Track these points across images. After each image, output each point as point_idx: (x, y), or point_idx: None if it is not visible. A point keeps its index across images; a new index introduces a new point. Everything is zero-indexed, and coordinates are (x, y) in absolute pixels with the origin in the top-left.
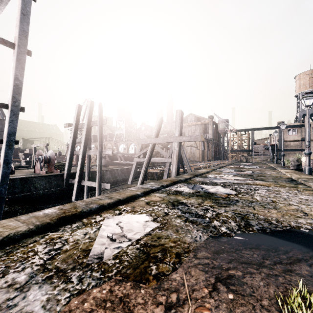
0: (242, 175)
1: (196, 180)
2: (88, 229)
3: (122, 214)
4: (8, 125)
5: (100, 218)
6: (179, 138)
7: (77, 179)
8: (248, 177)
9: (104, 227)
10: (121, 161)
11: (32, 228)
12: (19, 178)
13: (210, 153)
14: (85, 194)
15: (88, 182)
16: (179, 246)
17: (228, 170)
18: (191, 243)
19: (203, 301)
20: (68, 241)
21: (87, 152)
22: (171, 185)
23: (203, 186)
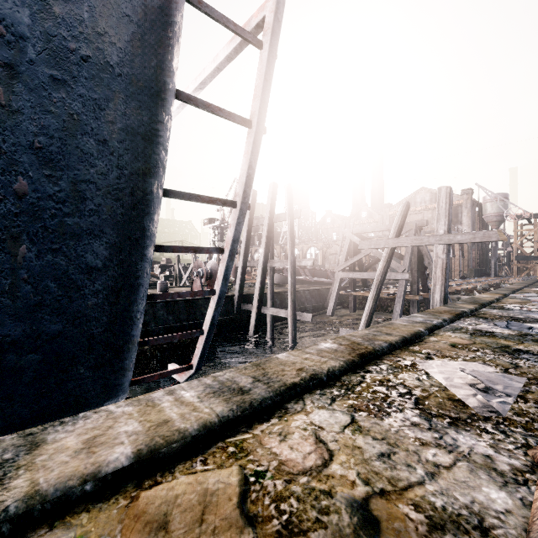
0: None
1: (492, 314)
2: (411, 373)
3: (434, 359)
4: (234, 229)
5: (409, 362)
6: (448, 237)
7: (255, 304)
8: None
9: (435, 374)
10: (305, 277)
11: (342, 364)
12: (184, 300)
13: (465, 262)
14: (269, 328)
15: (272, 310)
16: None
17: None
18: None
19: None
20: (409, 386)
21: (269, 263)
22: (455, 319)
23: (524, 324)
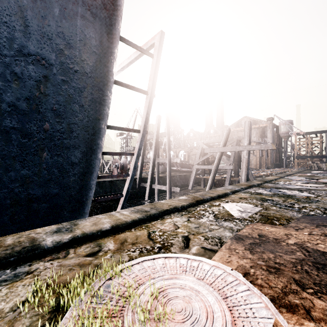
0: (317, 183)
1: (268, 186)
2: (217, 207)
3: (229, 202)
4: (139, 143)
5: (217, 204)
6: (249, 147)
7: (148, 183)
8: (324, 184)
9: (226, 207)
10: (177, 168)
11: (188, 204)
12: (108, 181)
13: (268, 159)
14: (156, 196)
15: (158, 186)
16: (284, 217)
17: (298, 178)
18: (292, 216)
19: (313, 228)
20: (214, 211)
21: (156, 160)
22: (248, 188)
23: (278, 190)
